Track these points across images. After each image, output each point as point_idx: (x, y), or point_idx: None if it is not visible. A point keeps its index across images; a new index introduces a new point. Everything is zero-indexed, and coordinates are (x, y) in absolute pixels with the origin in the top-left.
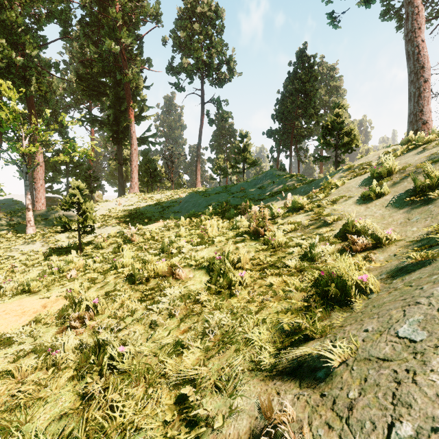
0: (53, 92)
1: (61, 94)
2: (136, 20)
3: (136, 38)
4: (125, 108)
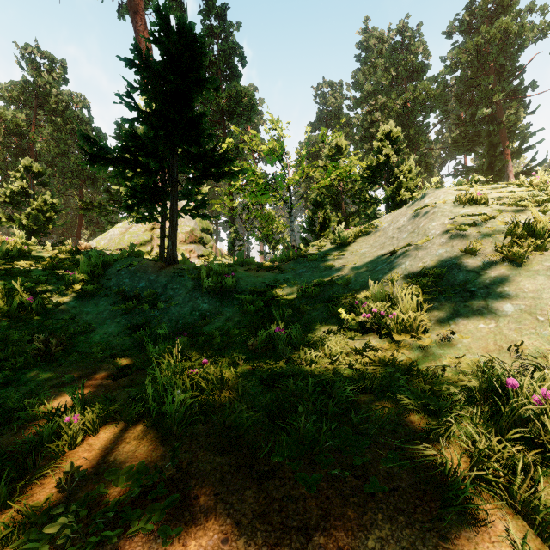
0: (431, 157)
1: (437, 154)
2: (511, 61)
3: (514, 71)
4: (500, 151)
